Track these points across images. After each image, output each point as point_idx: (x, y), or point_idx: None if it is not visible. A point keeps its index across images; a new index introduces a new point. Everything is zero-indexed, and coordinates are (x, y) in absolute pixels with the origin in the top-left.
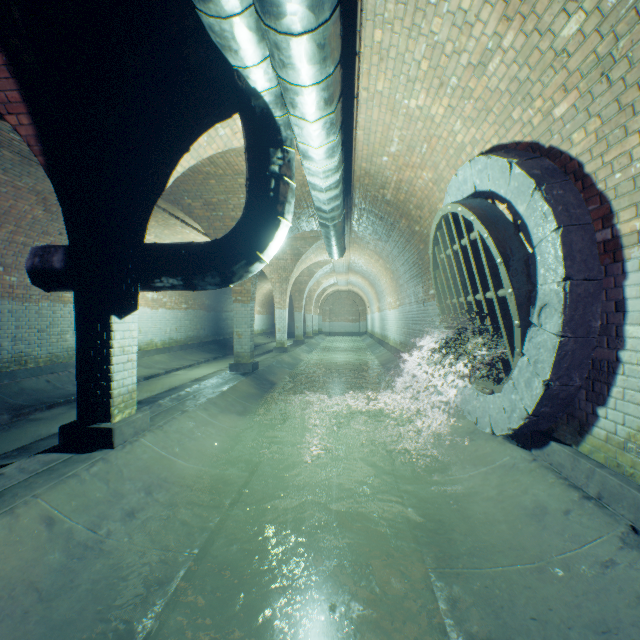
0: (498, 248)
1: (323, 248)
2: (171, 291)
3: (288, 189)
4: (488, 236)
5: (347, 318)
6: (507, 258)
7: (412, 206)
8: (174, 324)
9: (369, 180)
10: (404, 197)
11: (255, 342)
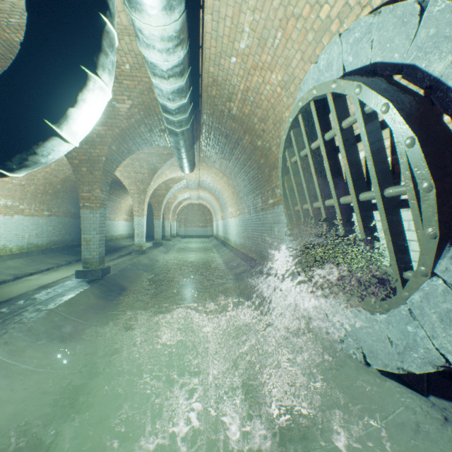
0: (408, 122)
1: (177, 165)
2: (30, 199)
3: (100, 30)
4: (390, 107)
5: (198, 224)
6: (423, 136)
7: (257, 119)
8: (34, 230)
9: (217, 90)
10: (249, 109)
11: (122, 244)
